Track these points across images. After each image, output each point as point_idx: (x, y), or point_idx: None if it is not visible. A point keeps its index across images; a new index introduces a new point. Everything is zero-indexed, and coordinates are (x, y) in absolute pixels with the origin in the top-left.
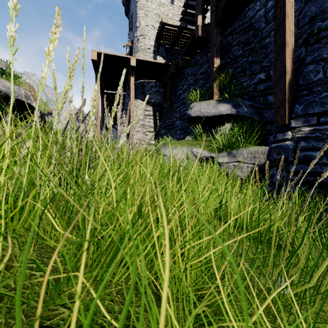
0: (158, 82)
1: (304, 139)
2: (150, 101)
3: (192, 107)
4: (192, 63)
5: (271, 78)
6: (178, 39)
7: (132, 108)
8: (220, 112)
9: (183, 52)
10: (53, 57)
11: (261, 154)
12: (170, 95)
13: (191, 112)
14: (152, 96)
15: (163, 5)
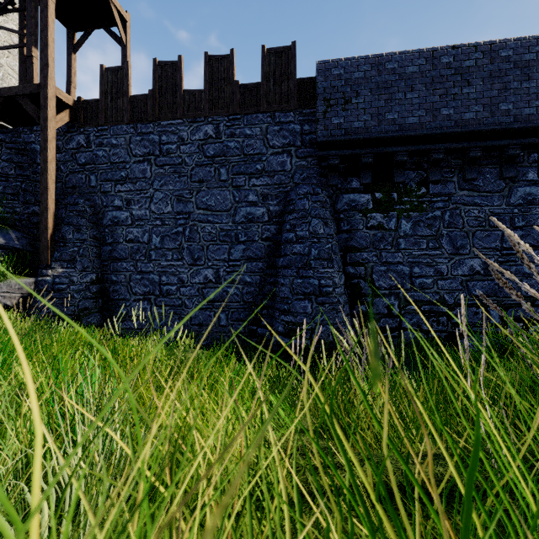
0: None
1: (59, 276)
2: None
3: None
4: None
5: None
6: None
7: None
8: None
9: None
10: None
11: (29, 285)
12: None
13: None
14: None
15: None
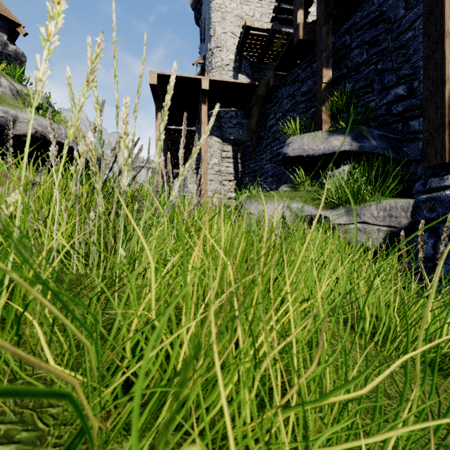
0: (240, 111)
1: None
2: (229, 137)
3: (290, 143)
4: (289, 80)
5: (415, 93)
6: (269, 48)
7: (204, 148)
8: (333, 148)
9: (276, 64)
10: (54, 45)
11: (401, 210)
12: (257, 128)
13: (288, 150)
14: (231, 130)
15: (247, 3)
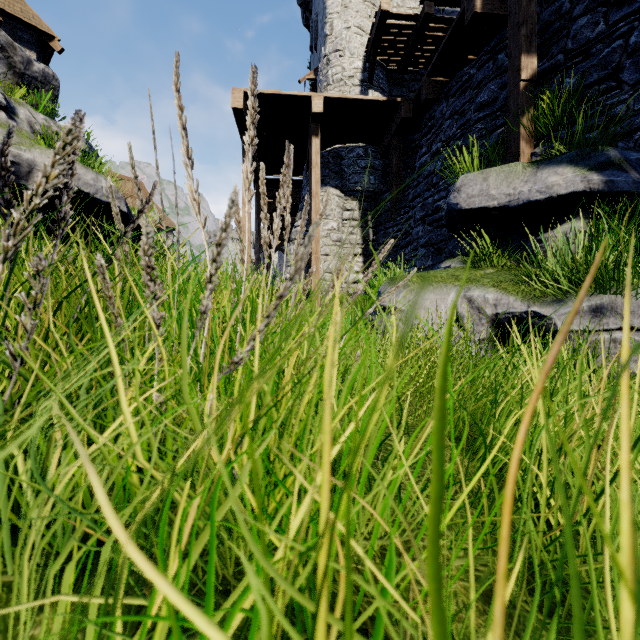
0: (371, 147)
1: None
2: (355, 188)
3: (462, 186)
4: (454, 87)
5: None
6: (416, 47)
7: (315, 205)
8: (550, 190)
9: (432, 64)
10: None
11: None
12: (398, 172)
13: (459, 199)
14: (358, 177)
15: None
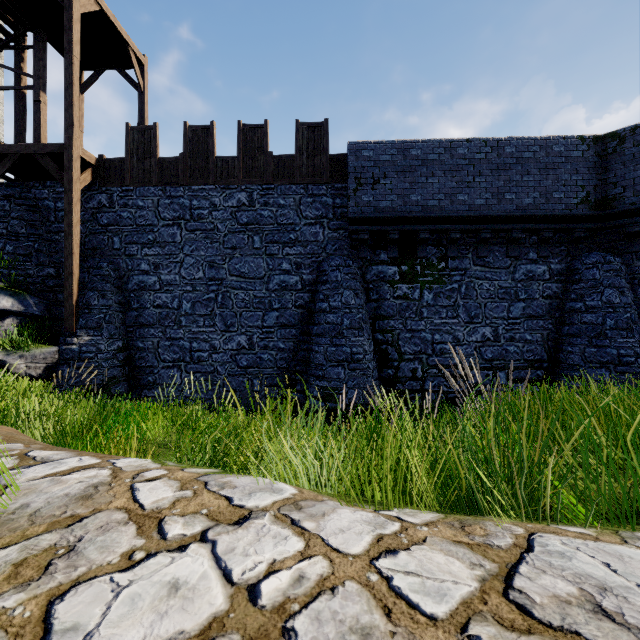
0: None
1: (86, 345)
2: None
3: None
4: None
5: (62, 276)
6: None
7: None
8: (3, 307)
9: None
10: None
11: (53, 354)
12: None
13: None
14: None
15: None
